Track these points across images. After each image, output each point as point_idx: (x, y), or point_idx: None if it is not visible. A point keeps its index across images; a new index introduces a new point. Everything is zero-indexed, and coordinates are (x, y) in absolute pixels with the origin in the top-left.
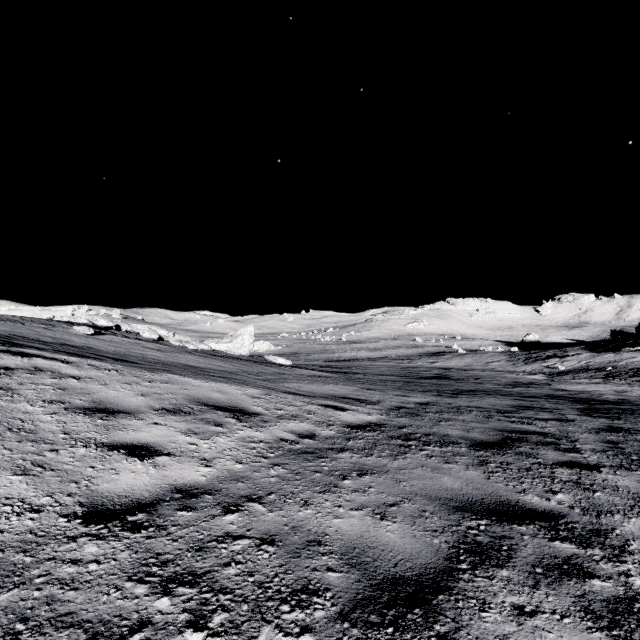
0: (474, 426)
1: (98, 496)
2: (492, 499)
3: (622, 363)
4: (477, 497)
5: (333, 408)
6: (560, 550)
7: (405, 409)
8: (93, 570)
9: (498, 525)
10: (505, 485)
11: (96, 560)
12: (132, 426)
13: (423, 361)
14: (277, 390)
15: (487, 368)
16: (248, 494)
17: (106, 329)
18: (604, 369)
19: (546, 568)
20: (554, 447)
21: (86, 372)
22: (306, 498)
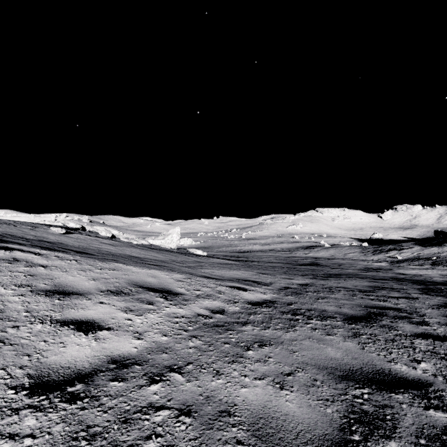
0: (344, 303)
1: (45, 368)
2: (369, 368)
3: (444, 254)
4: (357, 366)
5: (237, 289)
6: (436, 419)
7: (291, 289)
8: (27, 446)
9: (378, 394)
10: (377, 355)
11: (32, 434)
12: (82, 305)
13: (300, 252)
14: (196, 275)
15: (346, 257)
16: (170, 364)
17: (75, 230)
18: (431, 258)
19: (428, 439)
20: (408, 320)
21: (52, 262)
22: (218, 368)
